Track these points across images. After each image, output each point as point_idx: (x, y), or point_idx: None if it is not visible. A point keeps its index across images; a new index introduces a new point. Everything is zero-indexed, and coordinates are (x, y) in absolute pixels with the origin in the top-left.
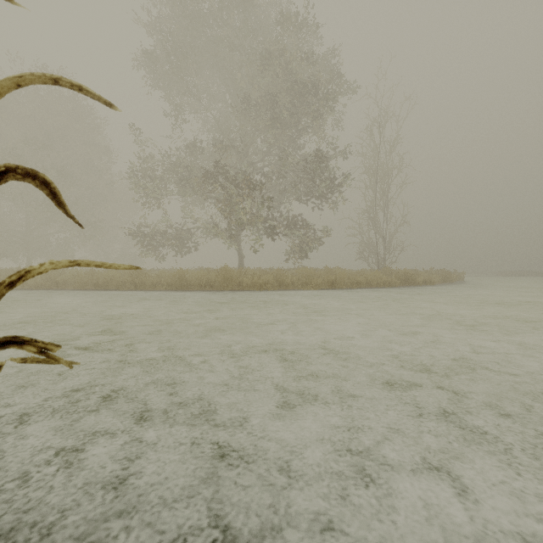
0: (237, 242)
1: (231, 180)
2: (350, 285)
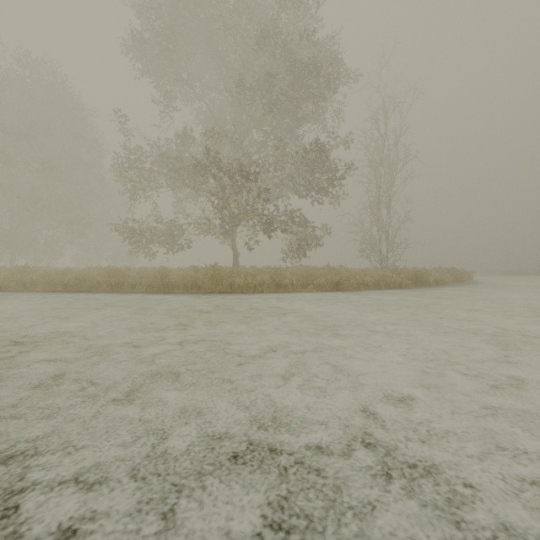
0: (231, 238)
1: (224, 170)
2: (357, 286)
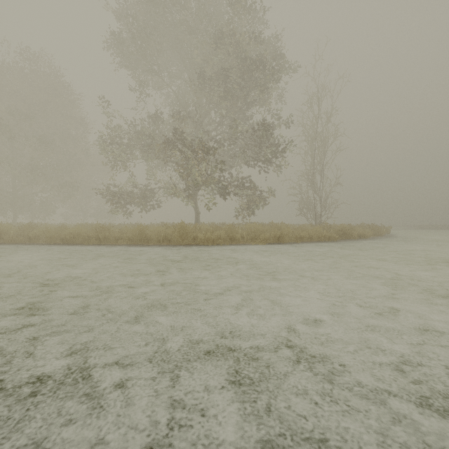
0: (193, 200)
1: (188, 146)
2: (294, 239)
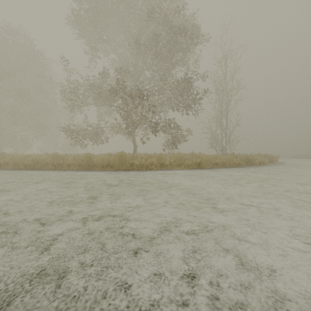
0: (132, 136)
1: (127, 94)
2: (211, 165)
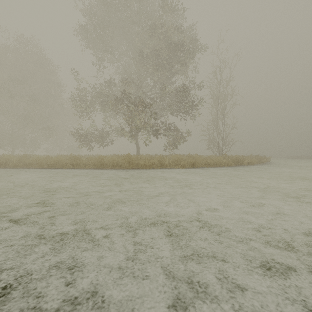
0: (135, 139)
1: (132, 102)
2: (204, 165)
